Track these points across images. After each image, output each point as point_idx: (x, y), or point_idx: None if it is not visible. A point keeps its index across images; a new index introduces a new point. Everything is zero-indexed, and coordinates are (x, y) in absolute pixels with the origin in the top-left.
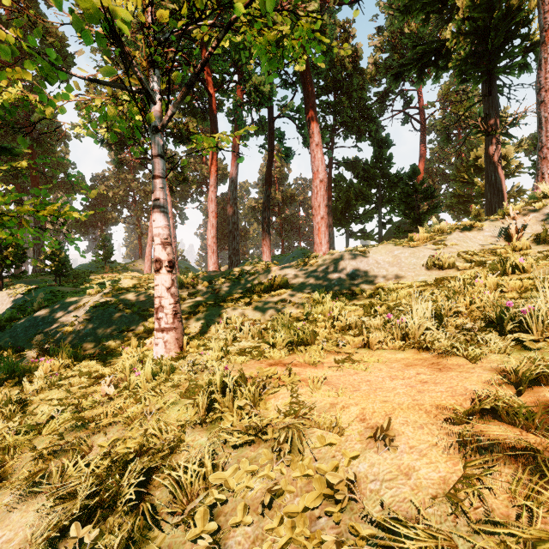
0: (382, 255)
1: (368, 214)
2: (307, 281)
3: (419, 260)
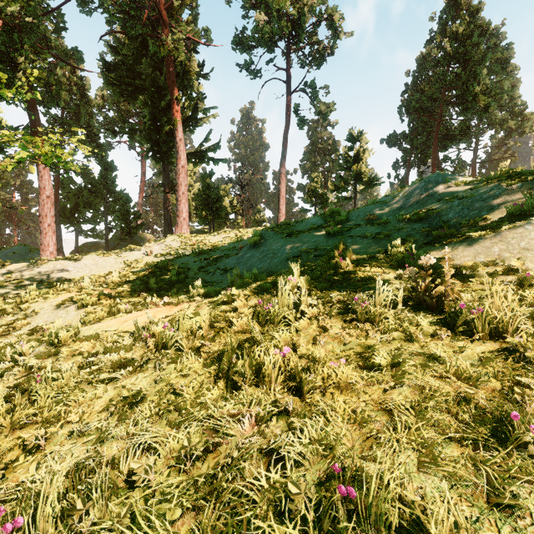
0: (89, 260)
1: (98, 217)
2: (40, 274)
3: (107, 263)
